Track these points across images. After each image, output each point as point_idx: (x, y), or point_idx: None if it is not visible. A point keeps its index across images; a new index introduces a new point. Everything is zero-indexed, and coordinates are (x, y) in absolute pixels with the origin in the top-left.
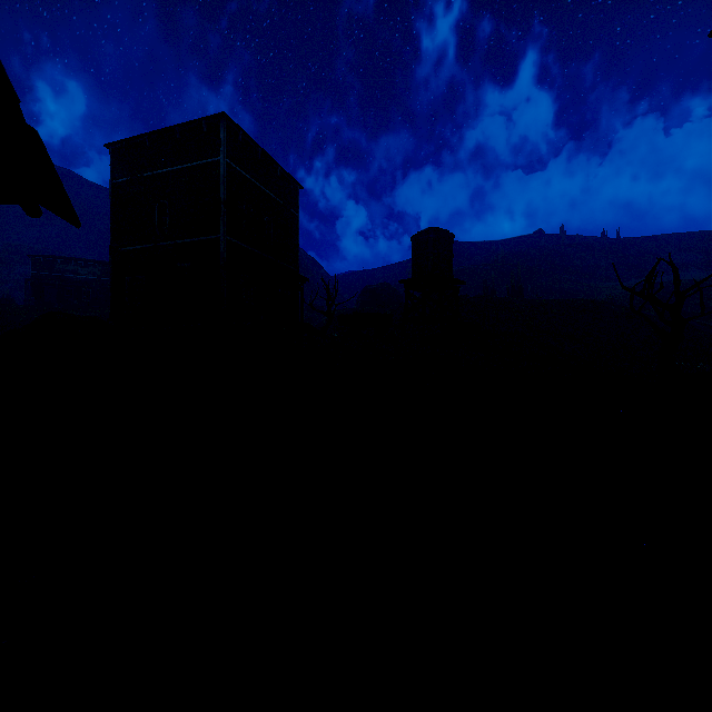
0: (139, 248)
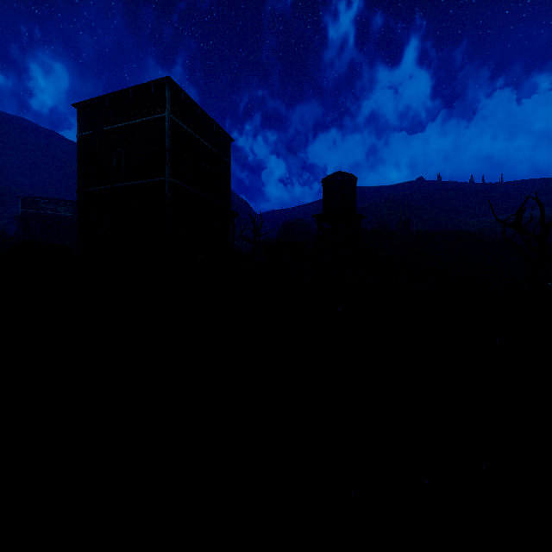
0: (100, 189)
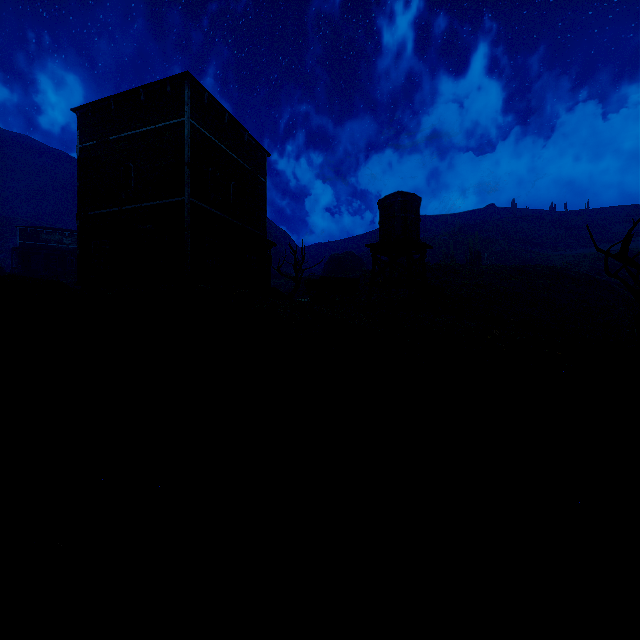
0: (105, 212)
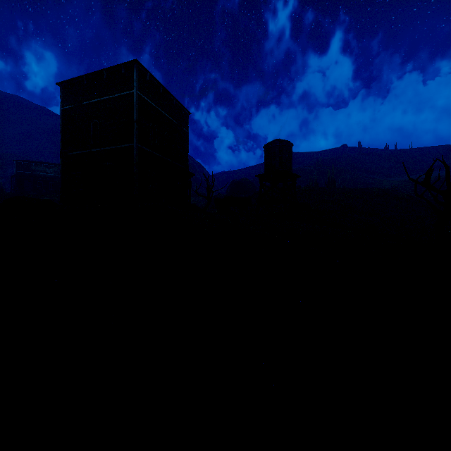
0: (79, 153)
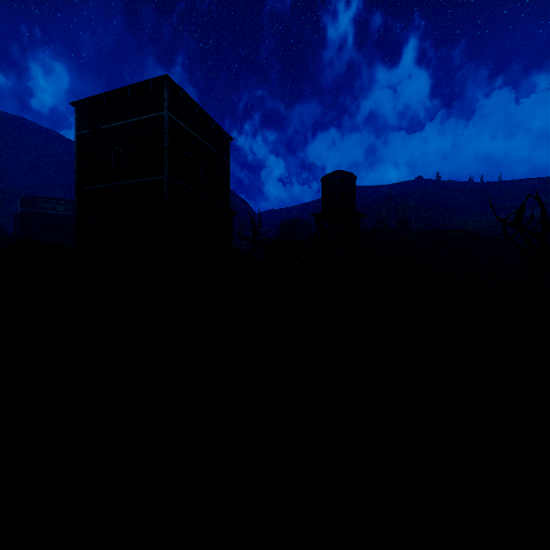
0: (98, 187)
